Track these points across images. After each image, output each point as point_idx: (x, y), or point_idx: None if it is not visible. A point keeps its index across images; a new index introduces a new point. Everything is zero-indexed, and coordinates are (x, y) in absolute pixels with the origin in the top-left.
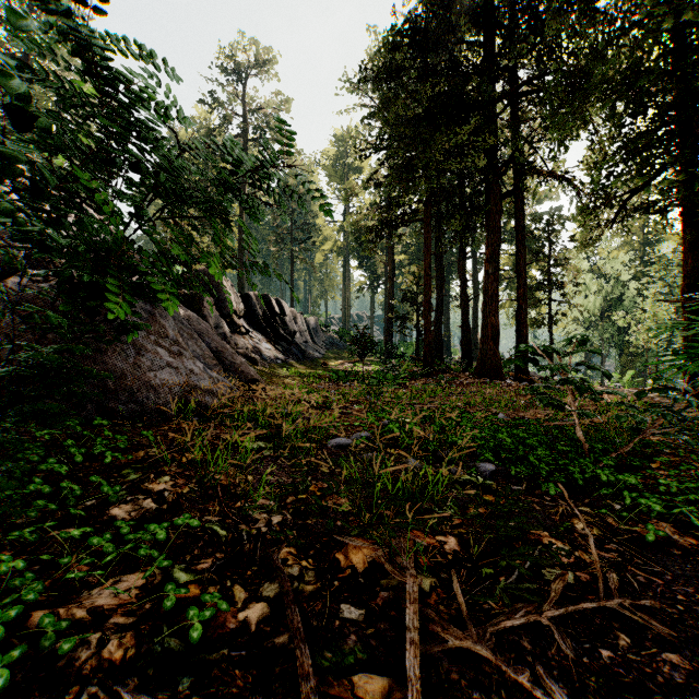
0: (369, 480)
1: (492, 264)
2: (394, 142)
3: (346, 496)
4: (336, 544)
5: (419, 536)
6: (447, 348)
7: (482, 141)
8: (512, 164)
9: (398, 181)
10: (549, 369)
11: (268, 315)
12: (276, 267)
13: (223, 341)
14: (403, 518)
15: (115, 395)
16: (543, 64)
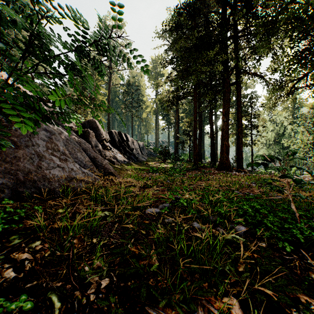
0: (171, 245)
1: (225, 117)
2: (179, 59)
3: (156, 258)
4: (148, 312)
5: (211, 299)
6: (203, 156)
7: (221, 58)
8: (235, 69)
9: (181, 77)
10: (277, 169)
11: (120, 141)
12: (125, 119)
13: (99, 153)
14: (198, 284)
15: (24, 184)
16: (249, 23)
